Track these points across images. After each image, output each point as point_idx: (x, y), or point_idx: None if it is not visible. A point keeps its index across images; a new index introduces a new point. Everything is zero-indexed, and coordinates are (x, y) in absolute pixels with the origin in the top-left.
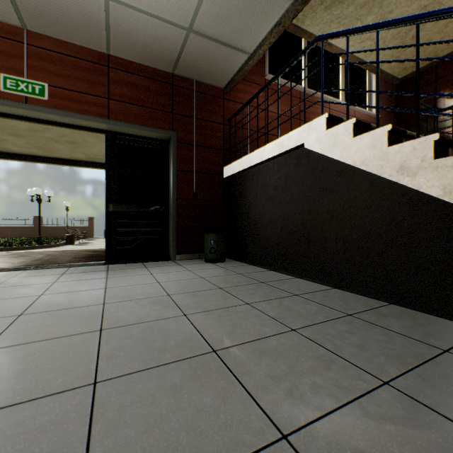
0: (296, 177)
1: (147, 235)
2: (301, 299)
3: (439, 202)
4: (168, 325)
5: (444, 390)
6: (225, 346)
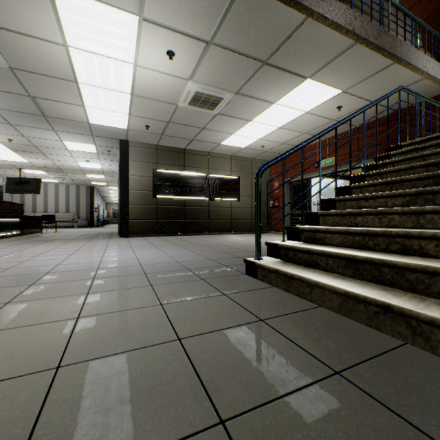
0: None
1: None
2: None
3: None
4: None
5: None
6: None
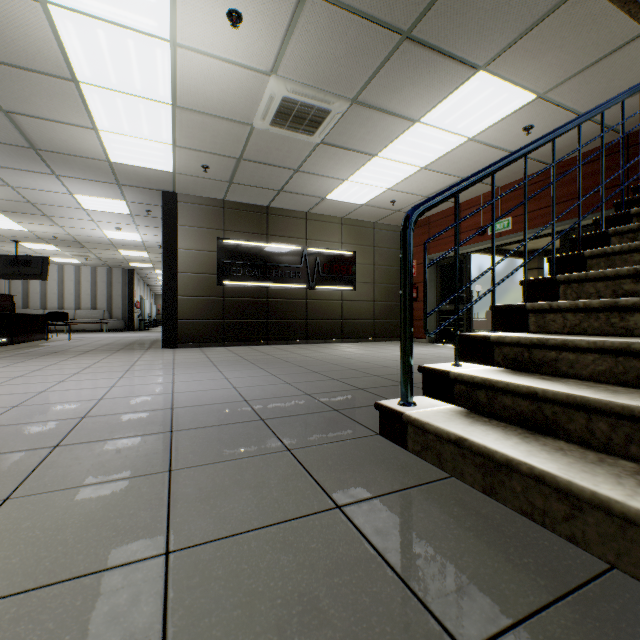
0: None
1: None
2: None
3: None
4: None
5: None
6: None
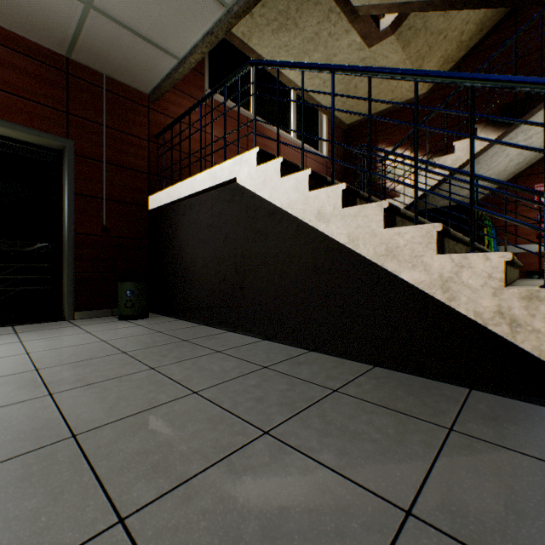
0: (231, 215)
1: (24, 285)
2: (222, 355)
3: (348, 249)
4: (13, 413)
5: (315, 428)
6: (94, 427)
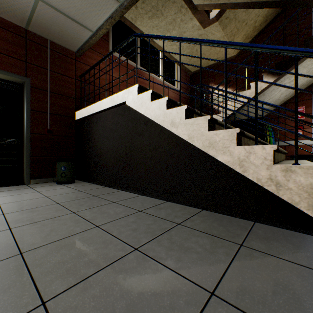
0: (123, 123)
1: None
2: (116, 204)
3: (188, 143)
4: None
5: (165, 246)
6: (34, 247)
